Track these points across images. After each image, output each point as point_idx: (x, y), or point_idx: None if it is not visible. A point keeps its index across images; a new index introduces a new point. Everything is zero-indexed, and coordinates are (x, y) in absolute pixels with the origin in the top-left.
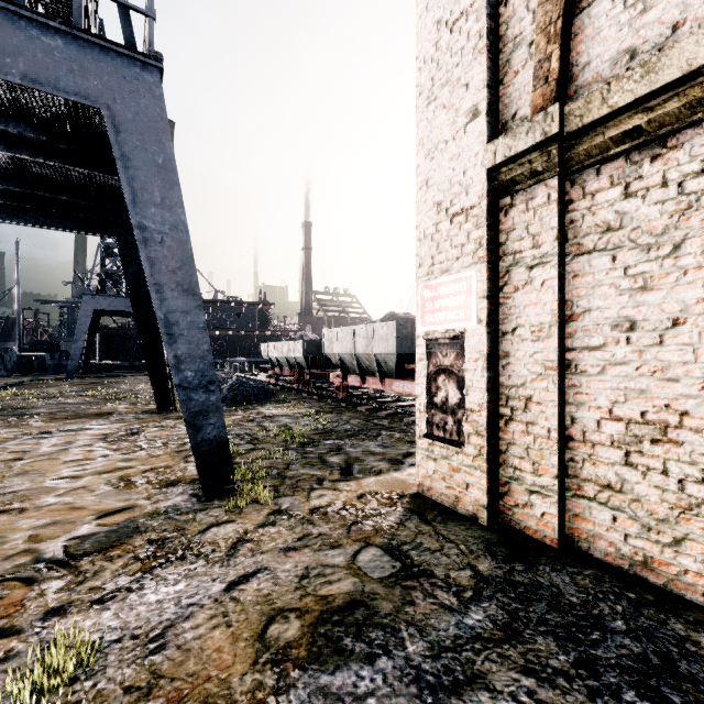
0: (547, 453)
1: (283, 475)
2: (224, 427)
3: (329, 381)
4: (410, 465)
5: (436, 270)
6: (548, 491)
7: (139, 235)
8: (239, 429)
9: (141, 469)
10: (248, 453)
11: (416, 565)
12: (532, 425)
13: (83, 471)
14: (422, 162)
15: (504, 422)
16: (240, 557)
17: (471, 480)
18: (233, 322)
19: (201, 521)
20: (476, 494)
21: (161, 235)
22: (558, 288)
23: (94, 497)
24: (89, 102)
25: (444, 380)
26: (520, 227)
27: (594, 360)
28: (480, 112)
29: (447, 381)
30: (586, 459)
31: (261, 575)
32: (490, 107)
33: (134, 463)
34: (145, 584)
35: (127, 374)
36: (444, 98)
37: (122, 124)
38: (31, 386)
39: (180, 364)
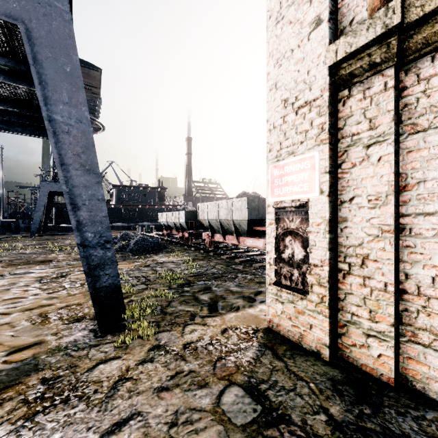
0: (383, 304)
1: (164, 311)
2: (118, 276)
3: (202, 237)
4: (260, 302)
5: (283, 153)
6: (385, 336)
7: (48, 126)
8: (138, 272)
9: (58, 306)
10: (141, 292)
11: (274, 409)
12: (369, 279)
13: (13, 308)
14: (272, 69)
15: (342, 276)
16: (118, 399)
17: (314, 322)
18: (141, 200)
19: (92, 358)
20: (319, 334)
21: (67, 127)
22: (394, 162)
23: (12, 333)
24: (8, 19)
25: (291, 240)
26: (358, 113)
27: (429, 224)
28: (322, 20)
29: (293, 241)
30: (421, 310)
31: (133, 423)
32: (331, 15)
33: (55, 301)
34: (22, 436)
35: (71, 233)
36: (291, 15)
37: (37, 39)
38: (5, 241)
39: (82, 227)
